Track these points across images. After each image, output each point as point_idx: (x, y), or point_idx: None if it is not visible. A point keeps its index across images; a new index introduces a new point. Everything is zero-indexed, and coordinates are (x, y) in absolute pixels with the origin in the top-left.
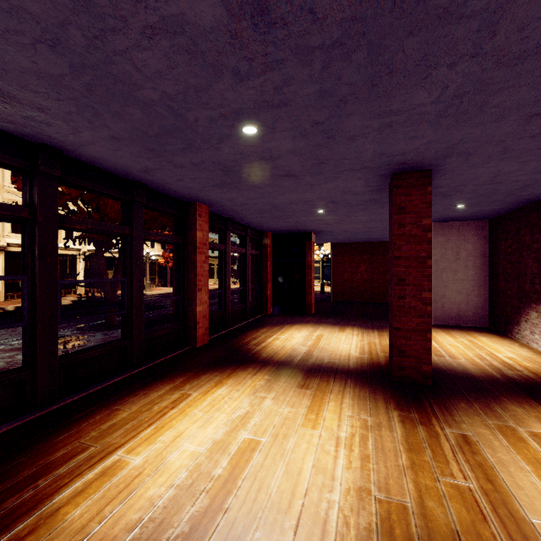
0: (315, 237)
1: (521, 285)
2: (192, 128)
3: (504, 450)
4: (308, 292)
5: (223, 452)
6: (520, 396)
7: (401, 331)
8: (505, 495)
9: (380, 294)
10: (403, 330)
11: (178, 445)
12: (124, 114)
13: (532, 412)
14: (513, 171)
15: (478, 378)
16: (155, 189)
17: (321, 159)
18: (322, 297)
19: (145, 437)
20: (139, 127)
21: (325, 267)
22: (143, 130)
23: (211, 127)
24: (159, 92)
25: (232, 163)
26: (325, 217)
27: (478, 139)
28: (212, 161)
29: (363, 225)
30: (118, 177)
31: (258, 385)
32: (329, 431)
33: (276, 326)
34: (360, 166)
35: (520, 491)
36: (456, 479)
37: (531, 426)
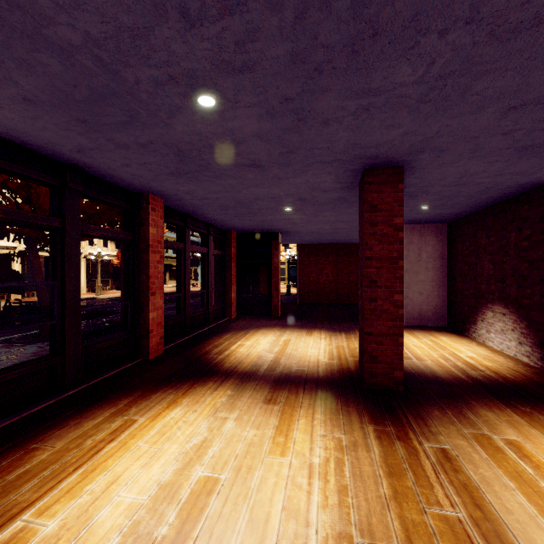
0: (282, 237)
1: (478, 286)
2: (133, 94)
3: (484, 464)
4: (274, 294)
5: (171, 500)
6: (488, 399)
7: (372, 336)
8: (496, 524)
9: (345, 295)
10: (375, 335)
11: (112, 495)
12: (35, 64)
13: (502, 417)
14: (479, 172)
15: (446, 381)
16: (97, 176)
17: (290, 147)
18: (288, 298)
19: (68, 487)
20: (61, 86)
21: (291, 269)
22: (66, 91)
23: (158, 94)
24: (79, 32)
25: (187, 146)
26: (292, 216)
27: (454, 133)
28: (163, 142)
29: (330, 225)
30: (45, 156)
31: (219, 403)
32: (300, 457)
33: (241, 331)
34: (332, 158)
35: (510, 516)
36: (443, 508)
37: (504, 432)
